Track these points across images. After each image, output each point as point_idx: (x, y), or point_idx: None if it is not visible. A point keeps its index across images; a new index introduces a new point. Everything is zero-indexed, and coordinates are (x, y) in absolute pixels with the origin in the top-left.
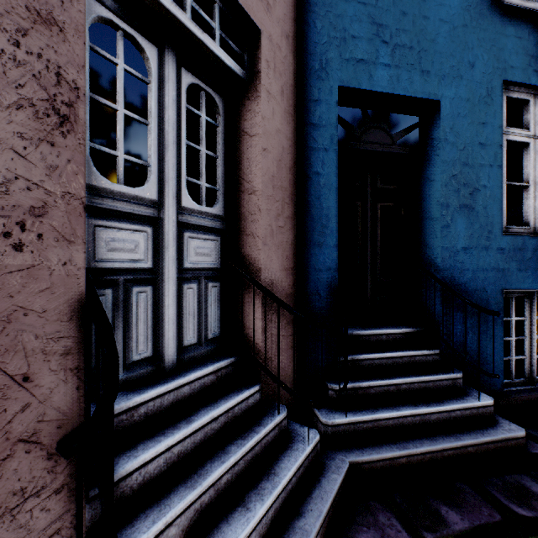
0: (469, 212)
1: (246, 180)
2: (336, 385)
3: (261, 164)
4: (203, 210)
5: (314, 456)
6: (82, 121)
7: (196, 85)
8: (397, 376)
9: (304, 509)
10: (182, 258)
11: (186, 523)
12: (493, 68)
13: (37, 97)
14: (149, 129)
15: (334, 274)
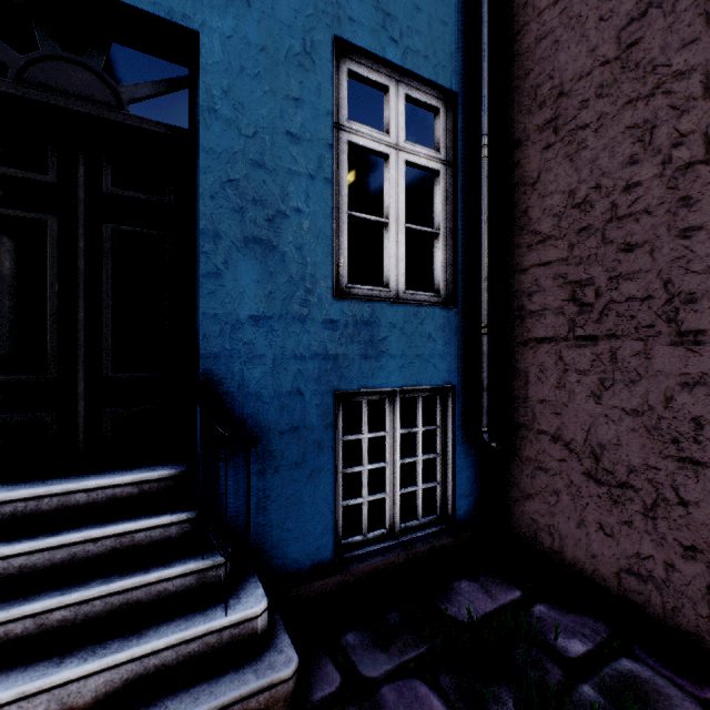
0: (267, 252)
1: None
2: None
3: None
4: None
5: None
6: None
7: None
8: (58, 589)
9: None
10: None
11: None
12: (315, 9)
13: None
14: None
15: None
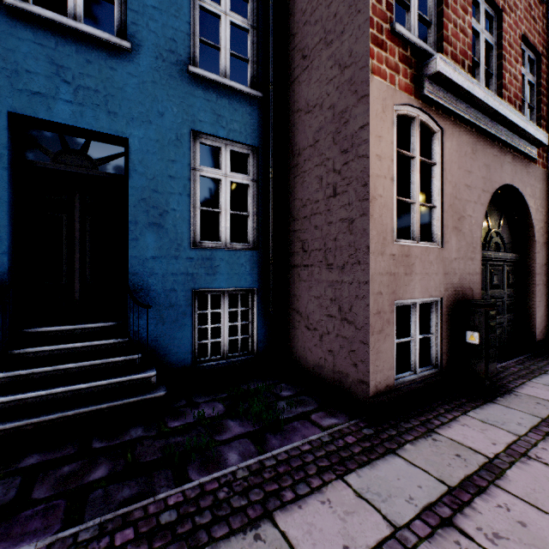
0: (159, 229)
1: None
2: None
3: None
4: None
5: None
6: None
7: None
8: (73, 362)
9: None
10: None
11: None
12: (182, 119)
13: None
14: None
15: (4, 278)
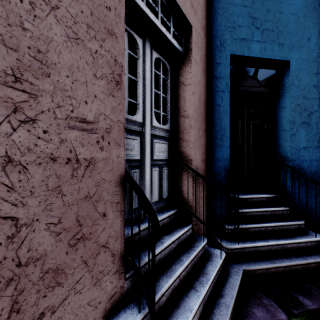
0: (307, 126)
1: (183, 110)
2: (231, 226)
3: (192, 101)
4: (161, 127)
5: (223, 265)
6: (123, 83)
7: (158, 58)
8: (265, 222)
9: (223, 293)
10: (152, 154)
11: (168, 295)
12: None
13: (108, 73)
14: (138, 83)
15: (228, 163)
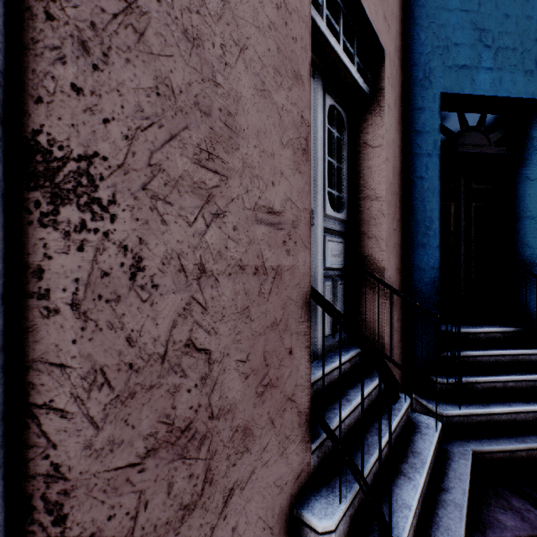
0: None
1: (368, 187)
2: (444, 379)
3: (385, 173)
4: (336, 216)
5: (439, 442)
6: (310, 151)
7: (331, 106)
8: (501, 373)
9: (447, 486)
10: (324, 259)
11: (370, 482)
12: None
13: (294, 137)
14: None
15: (437, 273)
